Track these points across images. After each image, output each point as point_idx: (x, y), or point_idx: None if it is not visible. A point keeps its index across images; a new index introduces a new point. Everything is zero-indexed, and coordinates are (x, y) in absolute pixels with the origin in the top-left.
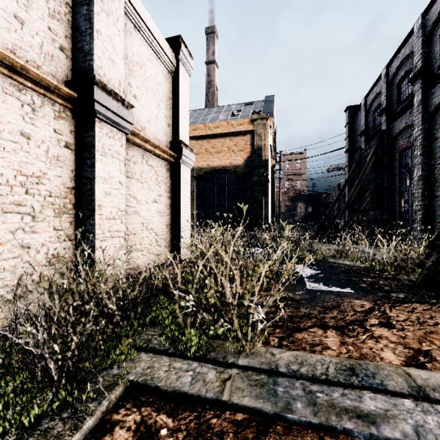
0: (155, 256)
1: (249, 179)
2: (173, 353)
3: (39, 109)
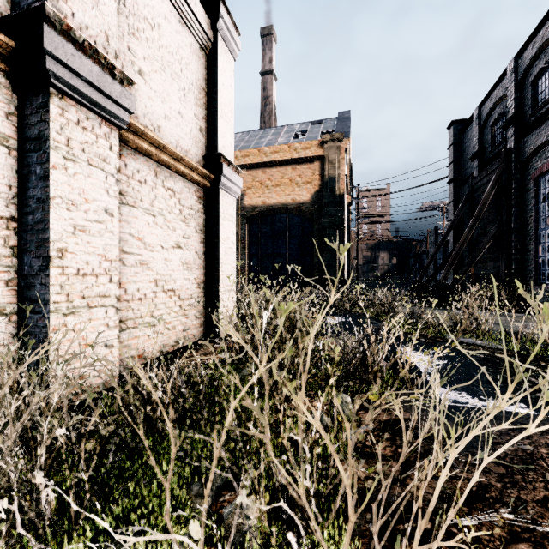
0: (177, 333)
1: (318, 220)
2: None
3: None
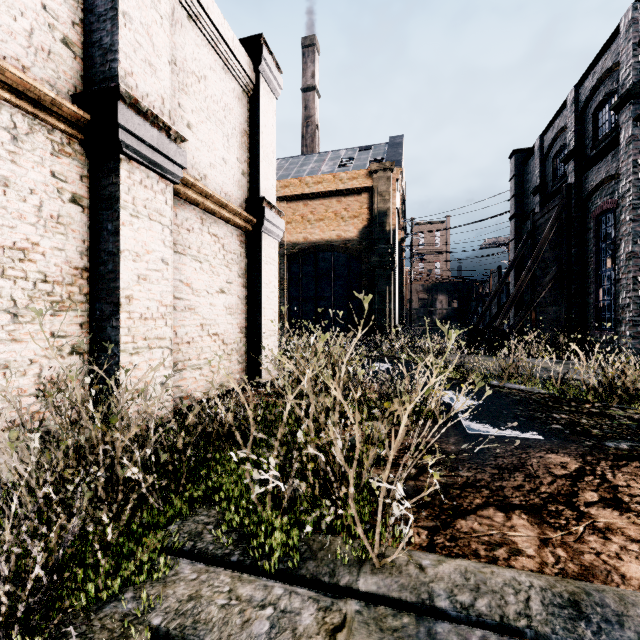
0: (221, 377)
1: (367, 259)
2: (239, 561)
3: (25, 138)
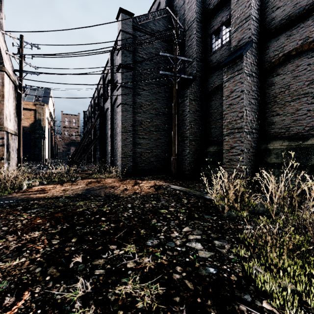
0: None
1: (33, 135)
2: None
3: None
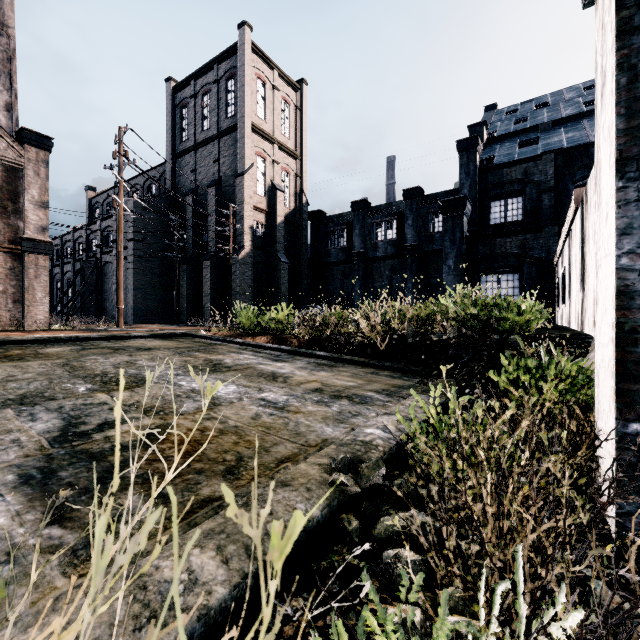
0: None
1: None
2: None
3: None
